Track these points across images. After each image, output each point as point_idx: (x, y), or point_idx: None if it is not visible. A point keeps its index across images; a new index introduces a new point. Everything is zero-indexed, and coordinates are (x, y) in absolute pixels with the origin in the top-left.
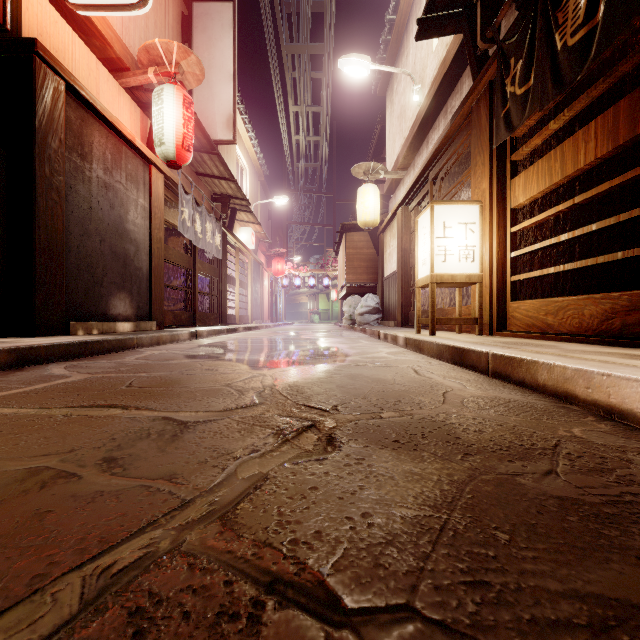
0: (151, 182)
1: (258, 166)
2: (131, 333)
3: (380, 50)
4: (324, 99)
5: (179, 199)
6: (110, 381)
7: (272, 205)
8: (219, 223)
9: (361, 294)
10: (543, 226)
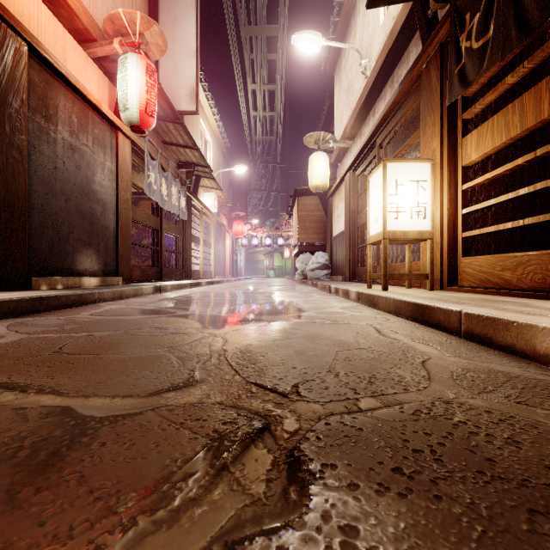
0: (118, 147)
1: (220, 139)
2: (95, 288)
3: (329, 31)
4: (279, 77)
5: (145, 164)
6: (40, 344)
7: (233, 174)
8: (184, 188)
9: (312, 252)
10: (492, 184)
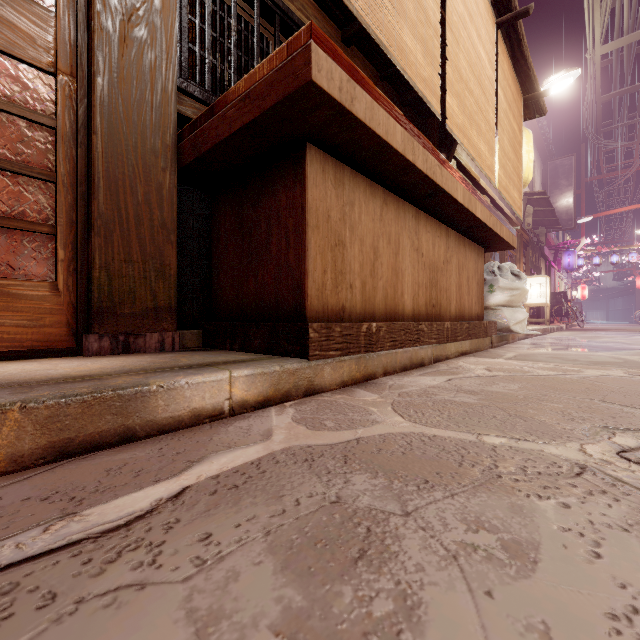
0: None
1: None
2: None
3: None
4: None
5: None
6: None
7: None
8: None
9: None
10: None
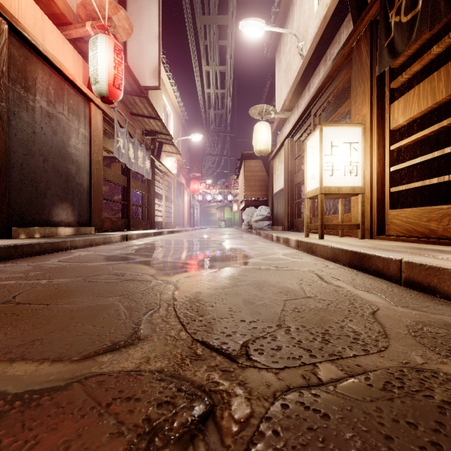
0: (91, 116)
1: (180, 112)
2: (68, 236)
3: (271, 20)
4: (228, 60)
5: (115, 131)
6: None
7: (190, 142)
8: (149, 152)
9: (256, 206)
10: (415, 146)
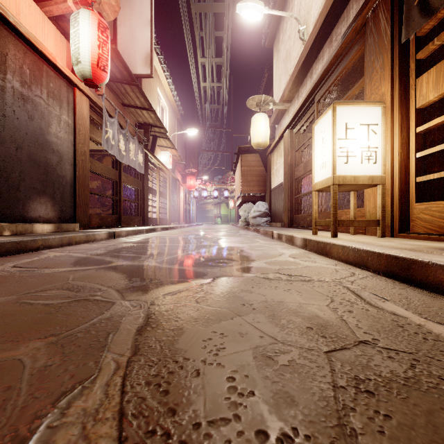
0: (75, 102)
1: (175, 106)
2: (43, 234)
3: (269, 8)
4: (225, 51)
5: (103, 120)
6: None
7: (186, 137)
8: (141, 145)
9: (253, 202)
10: (442, 129)
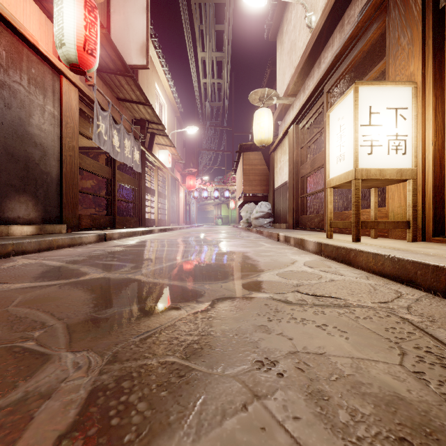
0: (62, 92)
1: (174, 104)
2: (19, 237)
3: None
4: (225, 45)
5: (94, 113)
6: None
7: (186, 136)
8: (138, 142)
9: (255, 202)
10: None
